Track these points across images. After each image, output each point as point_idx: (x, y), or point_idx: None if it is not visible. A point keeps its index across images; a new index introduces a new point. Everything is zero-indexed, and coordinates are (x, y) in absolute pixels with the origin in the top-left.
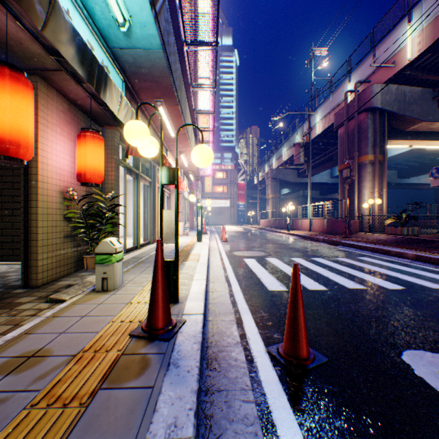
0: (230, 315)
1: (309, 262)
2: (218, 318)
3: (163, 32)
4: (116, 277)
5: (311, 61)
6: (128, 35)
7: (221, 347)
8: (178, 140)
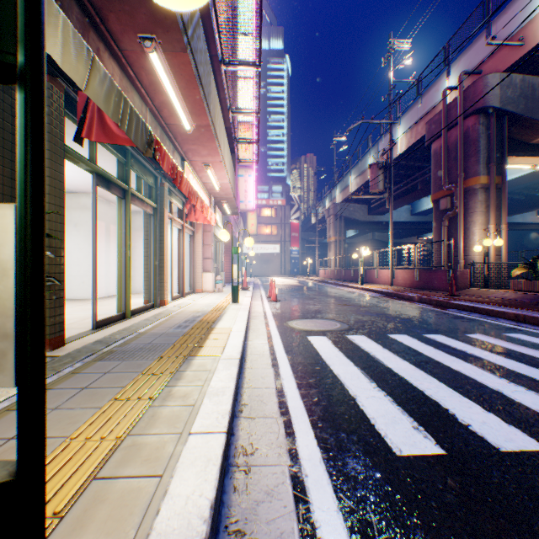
0: None
1: (429, 345)
2: None
3: None
4: None
5: (389, 57)
6: None
7: None
8: (198, 139)
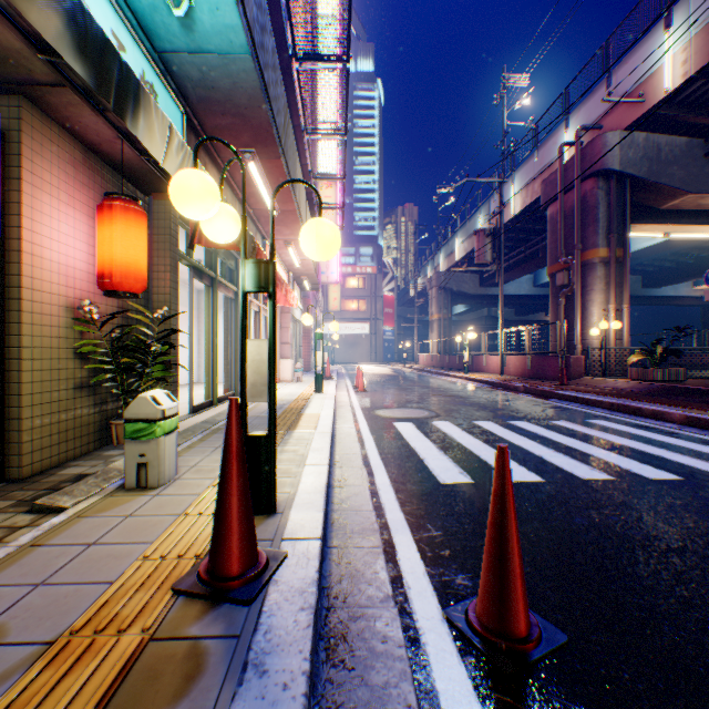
0: (373, 536)
1: (506, 429)
2: (350, 542)
3: (252, 24)
4: (164, 462)
5: (502, 96)
6: (189, 26)
7: (355, 608)
8: (282, 221)
